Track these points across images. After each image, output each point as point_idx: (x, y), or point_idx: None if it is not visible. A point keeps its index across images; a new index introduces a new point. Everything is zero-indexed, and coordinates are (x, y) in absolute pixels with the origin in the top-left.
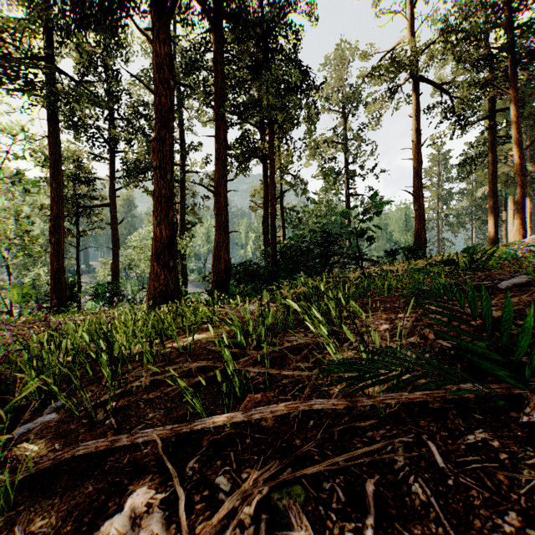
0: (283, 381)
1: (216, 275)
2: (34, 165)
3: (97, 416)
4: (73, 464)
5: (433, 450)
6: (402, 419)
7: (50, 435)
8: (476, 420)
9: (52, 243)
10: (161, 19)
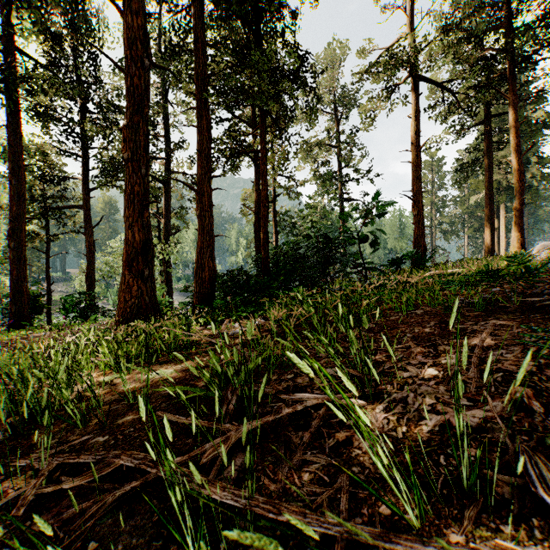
0: None
1: (199, 285)
2: None
3: None
4: None
5: None
6: None
7: None
8: None
9: (12, 248)
10: None
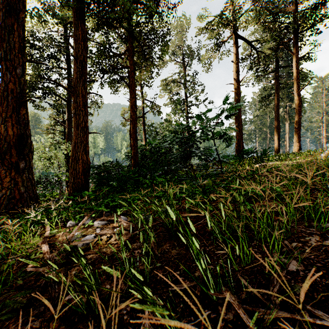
0: None
1: (73, 176)
2: None
3: None
4: None
5: None
6: None
7: None
8: None
9: None
10: None
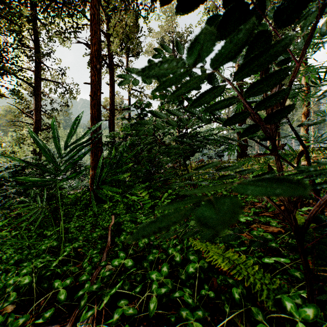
0: None
1: None
2: None
3: None
4: None
5: None
6: None
7: None
8: None
9: None
10: None
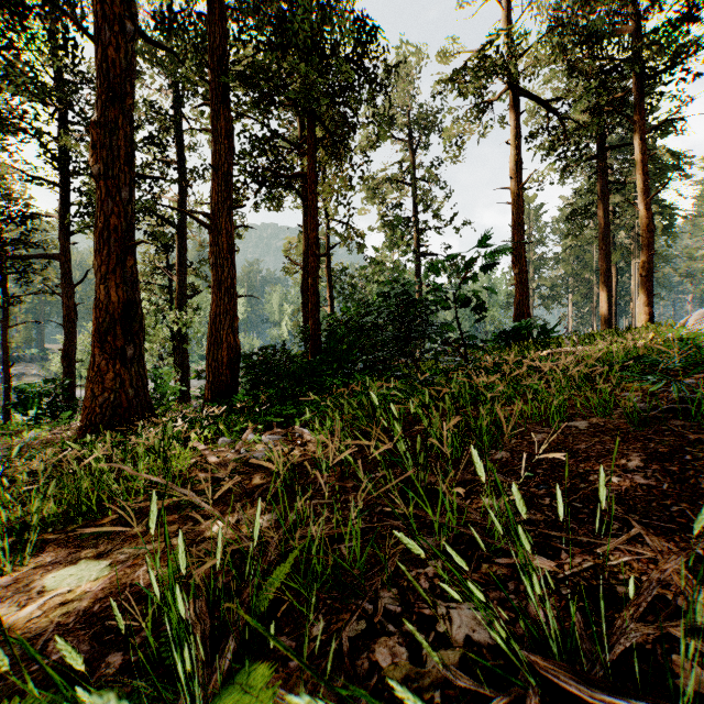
0: None
1: (212, 371)
2: None
3: None
4: None
5: None
6: None
7: None
8: None
9: None
10: None
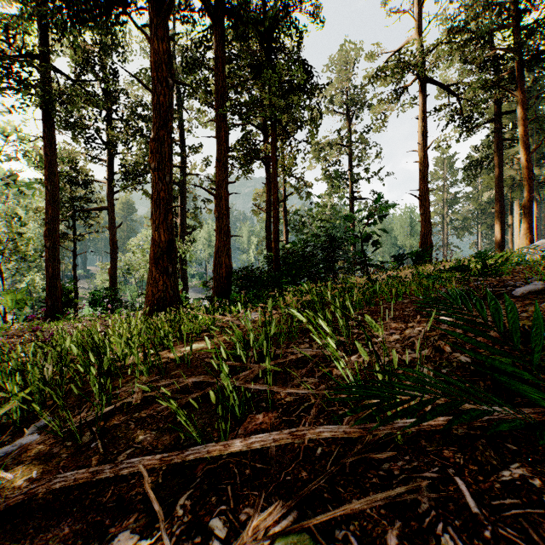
0: (287, 399)
1: (216, 281)
2: (29, 167)
3: (82, 438)
4: (51, 497)
5: (463, 490)
6: (422, 447)
7: (29, 460)
8: (509, 451)
9: (47, 248)
10: (160, 15)
